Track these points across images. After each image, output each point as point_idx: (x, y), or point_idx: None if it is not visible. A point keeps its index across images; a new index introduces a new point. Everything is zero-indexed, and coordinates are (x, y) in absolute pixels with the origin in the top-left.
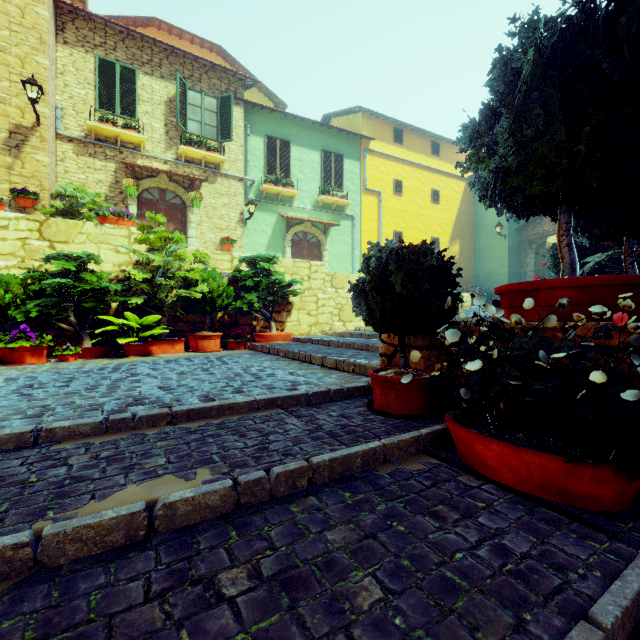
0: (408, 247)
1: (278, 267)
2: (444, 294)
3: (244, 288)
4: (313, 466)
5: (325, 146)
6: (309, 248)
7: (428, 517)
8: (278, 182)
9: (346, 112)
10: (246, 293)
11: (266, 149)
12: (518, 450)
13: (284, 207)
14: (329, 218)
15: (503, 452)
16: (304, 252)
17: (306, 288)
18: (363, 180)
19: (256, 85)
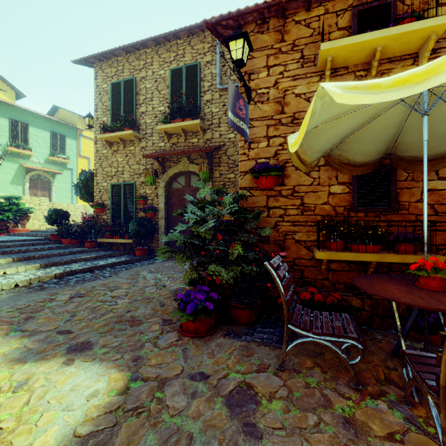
0: (57, 210)
1: (22, 200)
2: (66, 219)
3: (3, 210)
4: (33, 243)
5: (53, 129)
6: (42, 184)
7: (50, 245)
8: (20, 146)
9: (68, 111)
10: (5, 212)
11: (11, 126)
12: (66, 239)
13: (24, 160)
14: (56, 168)
15: (65, 240)
16: (39, 186)
17: (38, 209)
18: (79, 150)
19: (1, 78)
